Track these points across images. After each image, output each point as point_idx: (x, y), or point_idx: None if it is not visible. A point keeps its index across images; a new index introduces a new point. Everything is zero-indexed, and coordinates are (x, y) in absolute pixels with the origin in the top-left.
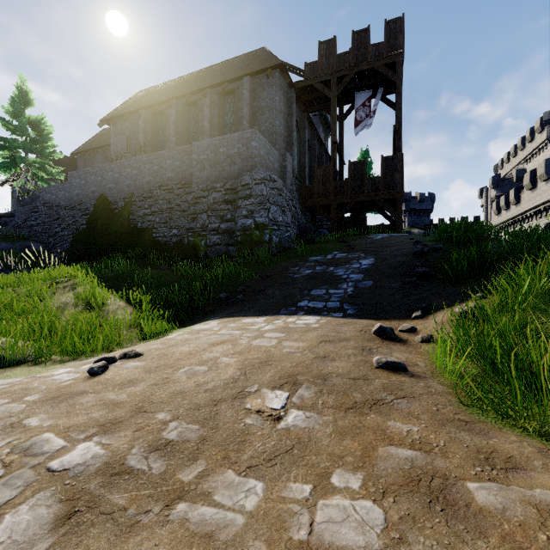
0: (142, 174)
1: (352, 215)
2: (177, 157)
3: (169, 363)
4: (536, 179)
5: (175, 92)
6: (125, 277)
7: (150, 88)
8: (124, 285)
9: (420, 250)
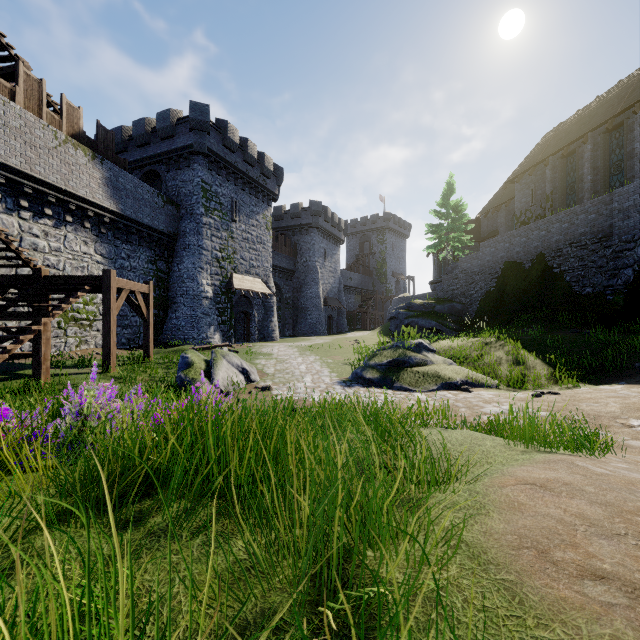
0: (549, 234)
1: None
2: (591, 210)
3: (576, 399)
4: None
5: (591, 122)
6: (538, 340)
7: (558, 126)
8: (538, 347)
9: None
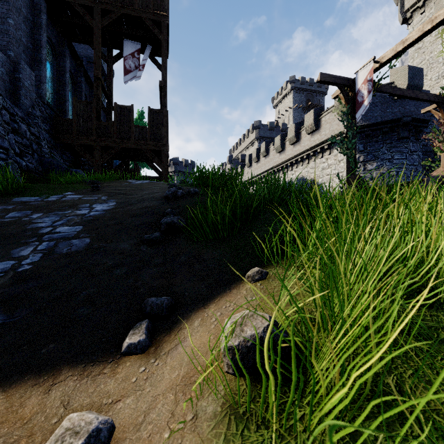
0: None
1: (122, 162)
2: None
3: None
4: (252, 160)
5: None
6: None
7: None
8: None
9: (173, 193)
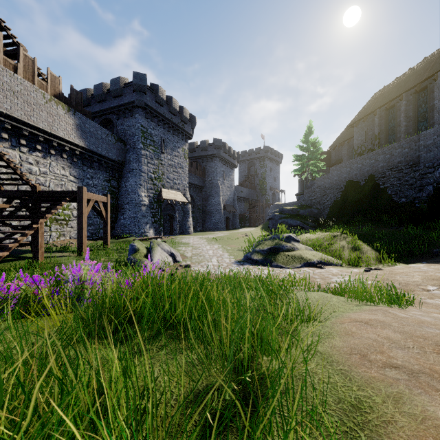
0: (377, 162)
1: None
2: (405, 146)
3: (393, 273)
4: None
5: (405, 86)
6: (369, 234)
7: (383, 88)
8: (369, 239)
9: None
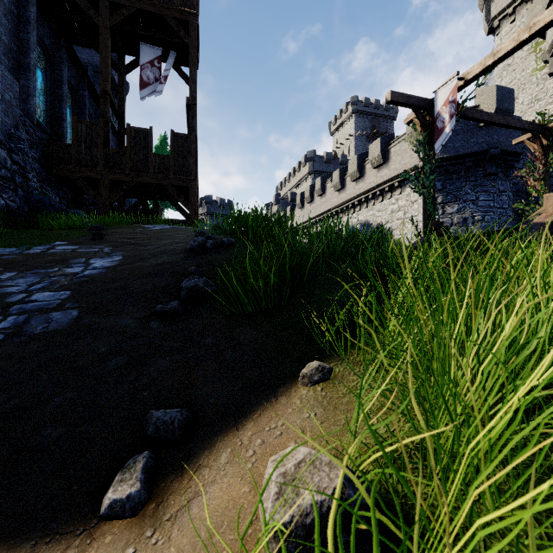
0: None
1: (137, 201)
2: None
3: None
4: (304, 200)
5: None
6: None
7: None
8: None
9: (200, 244)
